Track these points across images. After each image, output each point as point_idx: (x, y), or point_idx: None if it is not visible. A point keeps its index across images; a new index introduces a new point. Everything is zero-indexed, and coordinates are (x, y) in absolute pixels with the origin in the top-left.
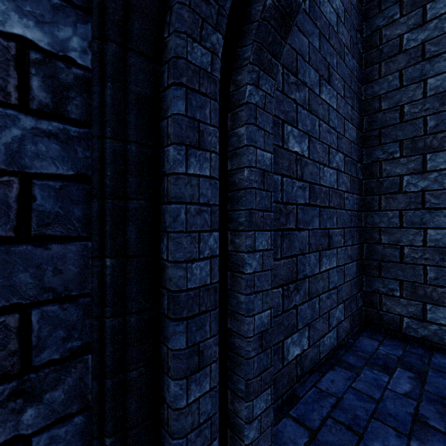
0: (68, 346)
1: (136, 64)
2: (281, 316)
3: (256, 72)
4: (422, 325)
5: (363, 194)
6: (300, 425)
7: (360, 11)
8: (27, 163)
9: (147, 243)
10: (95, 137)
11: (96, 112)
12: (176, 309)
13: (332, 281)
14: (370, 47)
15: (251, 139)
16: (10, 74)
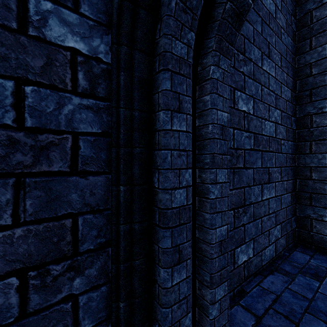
0: (98, 241)
1: (139, 58)
2: (233, 231)
3: (217, 56)
4: None
5: (296, 140)
6: (248, 312)
7: None
8: (76, 126)
9: (145, 176)
10: (114, 108)
11: (114, 91)
12: (165, 221)
13: (271, 207)
14: (302, 26)
15: (214, 104)
16: (67, 72)
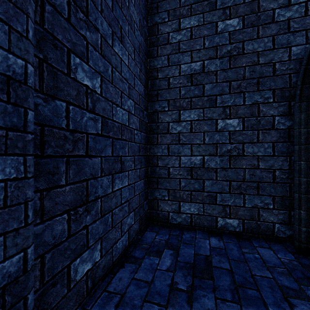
0: None
1: None
2: (67, 242)
3: None
4: (179, 215)
5: (148, 133)
6: None
7: (146, 7)
8: None
9: None
10: None
11: None
12: None
13: (124, 197)
14: (152, 34)
15: None
16: None
